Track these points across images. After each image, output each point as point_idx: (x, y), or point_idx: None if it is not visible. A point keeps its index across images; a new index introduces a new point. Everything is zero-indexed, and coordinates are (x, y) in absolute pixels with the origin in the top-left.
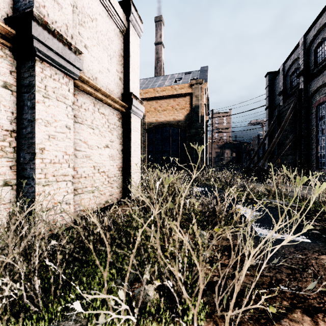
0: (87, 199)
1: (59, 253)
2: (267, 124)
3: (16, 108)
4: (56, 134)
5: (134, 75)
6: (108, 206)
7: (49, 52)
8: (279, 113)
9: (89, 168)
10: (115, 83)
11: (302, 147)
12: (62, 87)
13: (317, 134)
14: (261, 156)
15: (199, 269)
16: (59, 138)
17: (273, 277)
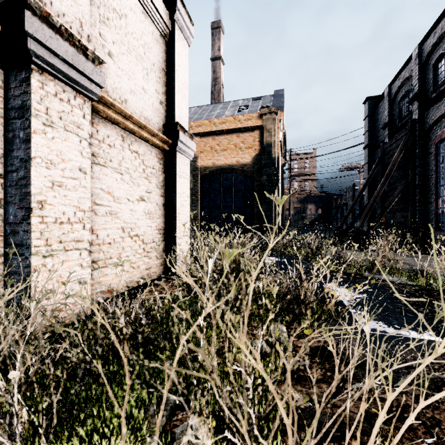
0: (113, 275)
1: (52, 370)
2: (367, 168)
3: (3, 141)
4: (64, 180)
5: (181, 98)
6: (144, 285)
7: (53, 59)
8: (383, 154)
9: (116, 230)
10: (154, 109)
11: (417, 201)
12: (74, 111)
13: (438, 182)
14: (358, 213)
15: (287, 424)
16: (68, 187)
17: (394, 401)
